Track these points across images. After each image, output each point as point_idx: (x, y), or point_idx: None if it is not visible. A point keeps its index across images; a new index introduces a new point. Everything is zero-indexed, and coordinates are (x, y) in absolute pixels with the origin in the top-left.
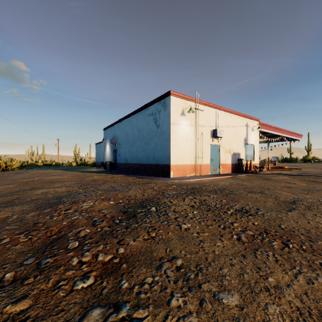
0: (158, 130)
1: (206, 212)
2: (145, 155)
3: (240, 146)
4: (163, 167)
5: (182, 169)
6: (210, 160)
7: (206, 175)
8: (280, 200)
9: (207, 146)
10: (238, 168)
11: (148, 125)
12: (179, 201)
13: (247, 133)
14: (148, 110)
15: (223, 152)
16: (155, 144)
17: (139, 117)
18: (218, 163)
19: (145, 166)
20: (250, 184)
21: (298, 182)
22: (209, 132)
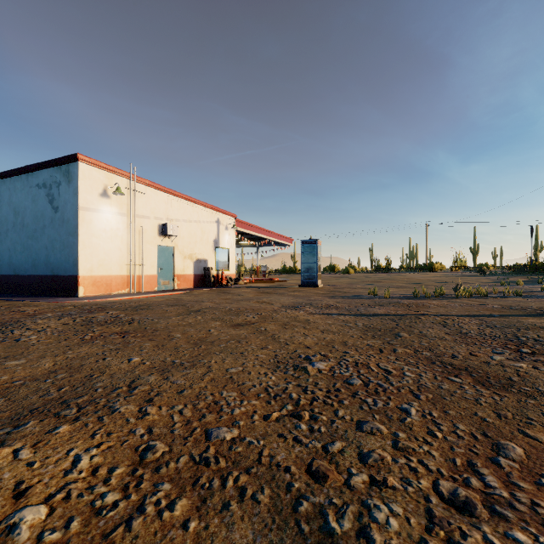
0: (57, 215)
1: (78, 326)
2: (29, 259)
3: (207, 250)
4: (65, 281)
5: (105, 283)
6: (157, 269)
7: (148, 292)
8: (189, 310)
9: (152, 248)
10: (204, 280)
11: (35, 203)
12: (52, 321)
13: (218, 233)
14: (35, 176)
15: (180, 257)
16: (50, 240)
17: (15, 187)
18: (171, 274)
19: (30, 279)
20: (189, 299)
21: (250, 294)
22: (155, 227)
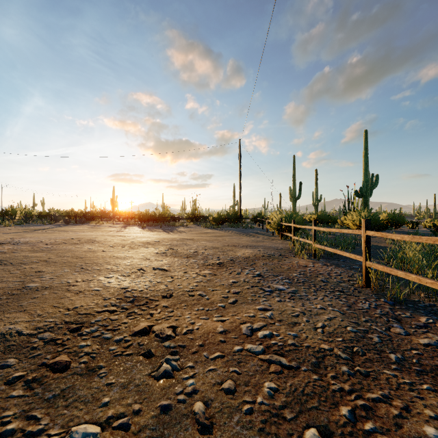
0: None
1: None
2: None
3: None
4: None
5: None
6: None
7: None
8: None
9: None
10: None
11: None
12: None
13: None
14: None
15: None
16: None
17: None
18: None
19: None
20: None
21: None
22: None
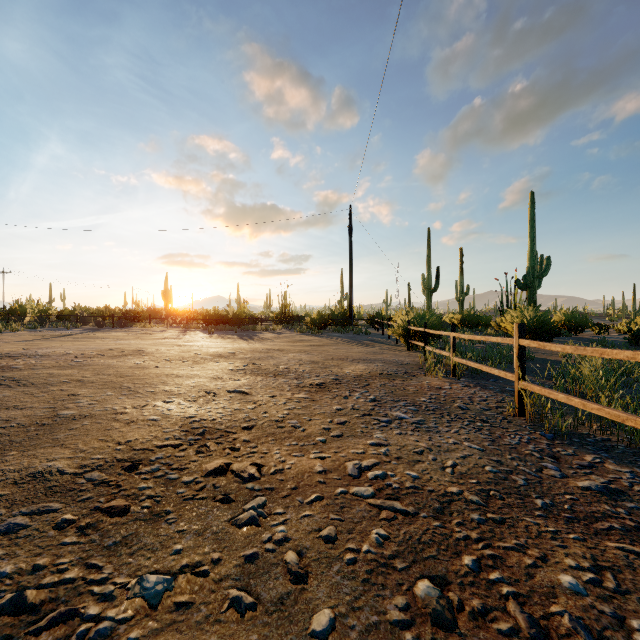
0: None
1: None
2: None
3: None
4: None
5: None
6: None
7: None
8: None
9: None
10: None
11: None
12: None
13: None
14: None
15: None
16: None
17: None
18: None
19: None
20: None
21: None
22: None
